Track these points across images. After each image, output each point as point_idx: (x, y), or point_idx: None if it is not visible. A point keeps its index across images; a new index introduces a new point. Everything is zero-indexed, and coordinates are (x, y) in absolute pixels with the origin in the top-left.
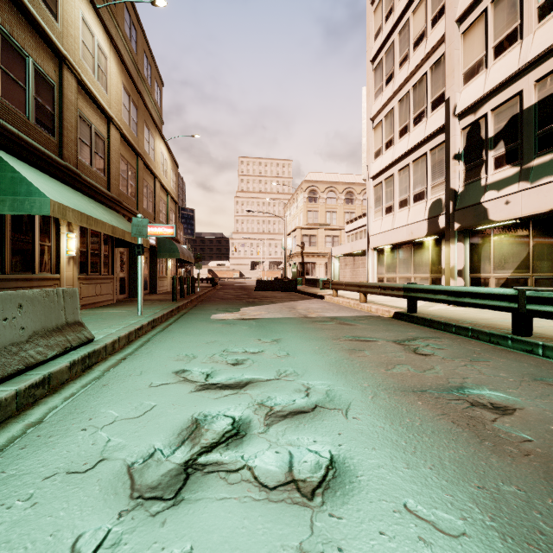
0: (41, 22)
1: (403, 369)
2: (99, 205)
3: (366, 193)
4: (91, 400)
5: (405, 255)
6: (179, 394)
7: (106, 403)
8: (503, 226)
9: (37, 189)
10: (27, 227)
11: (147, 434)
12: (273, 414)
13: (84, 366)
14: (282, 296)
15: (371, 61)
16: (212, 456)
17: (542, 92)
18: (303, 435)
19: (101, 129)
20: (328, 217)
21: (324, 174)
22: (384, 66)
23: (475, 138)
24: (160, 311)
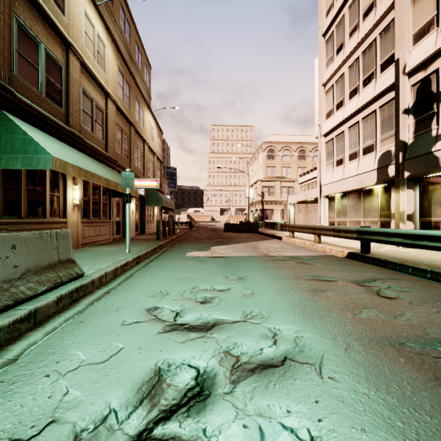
0: (50, 14)
1: (371, 314)
2: (98, 163)
3: (319, 149)
4: (65, 338)
5: (355, 201)
6: (147, 335)
7: (77, 343)
8: None
9: (42, 148)
10: (39, 181)
11: (106, 386)
12: (239, 366)
13: (71, 300)
14: (246, 237)
15: (322, 35)
16: (170, 427)
17: None
18: (274, 401)
19: (100, 102)
20: (284, 171)
21: (280, 136)
22: (335, 37)
23: (426, 93)
24: (144, 249)
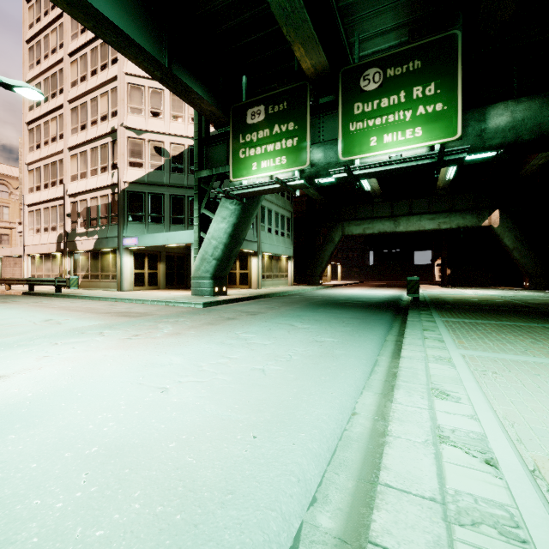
0: None
1: None
2: None
3: (23, 215)
4: None
5: (48, 261)
6: None
7: None
8: (83, 253)
9: None
10: None
11: None
12: None
13: None
14: None
15: (26, 123)
16: None
17: (92, 204)
18: None
19: None
20: None
21: None
22: (36, 135)
23: (75, 210)
24: None
